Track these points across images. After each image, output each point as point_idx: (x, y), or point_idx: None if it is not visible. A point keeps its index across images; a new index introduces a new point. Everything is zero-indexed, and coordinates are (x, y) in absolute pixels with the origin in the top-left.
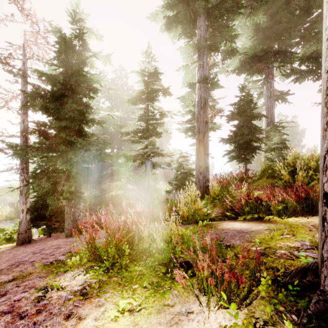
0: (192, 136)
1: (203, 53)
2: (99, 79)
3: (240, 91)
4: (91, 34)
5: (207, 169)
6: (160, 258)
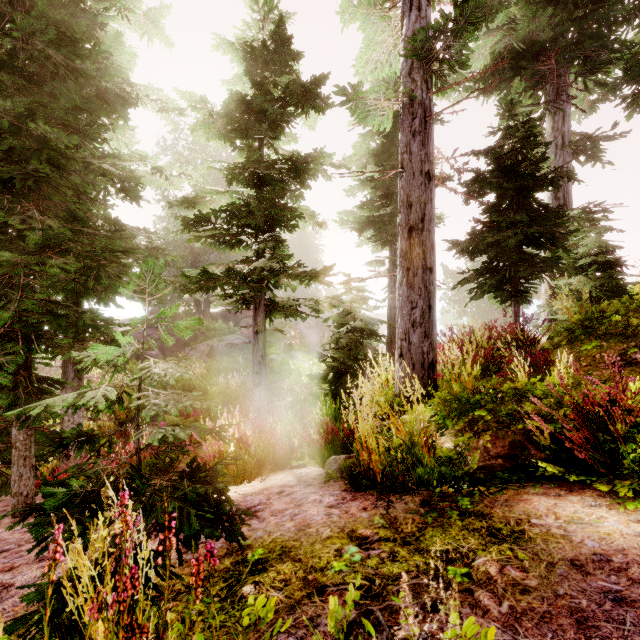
0: (377, 238)
1: None
2: (119, 56)
3: (502, 119)
4: None
5: (433, 314)
6: None
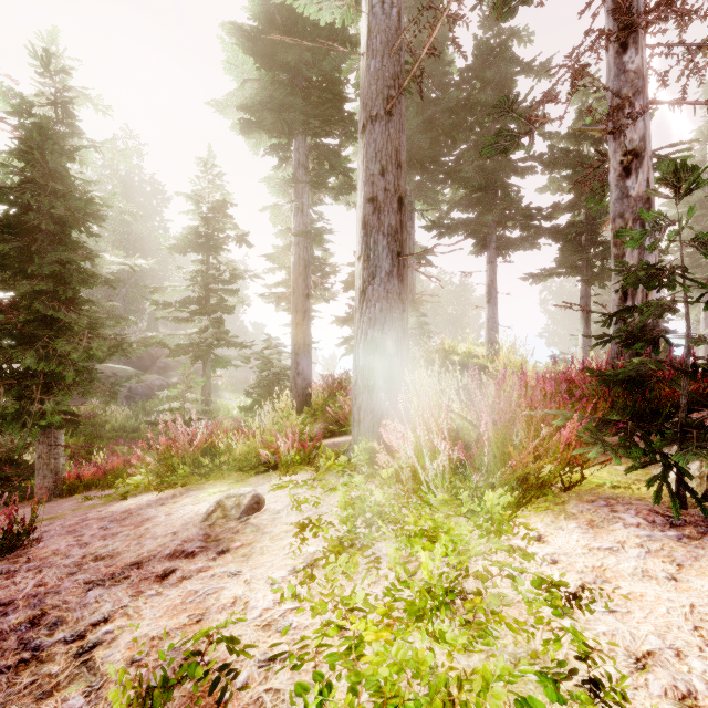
0: (289, 310)
1: (302, 190)
2: (112, 202)
3: None
4: (84, 99)
5: (309, 368)
6: (244, 460)
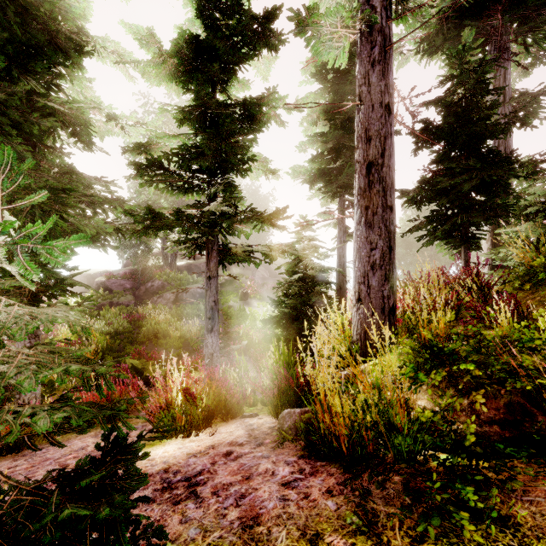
0: (327, 189)
1: None
2: None
3: (452, 68)
4: None
5: (393, 256)
6: None
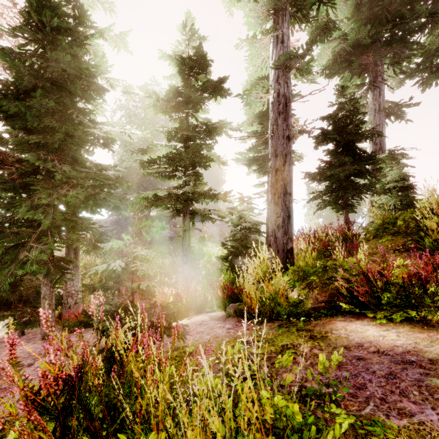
0: (259, 170)
1: (282, 18)
2: (103, 66)
3: (337, 97)
4: (95, 0)
5: (290, 220)
6: None
